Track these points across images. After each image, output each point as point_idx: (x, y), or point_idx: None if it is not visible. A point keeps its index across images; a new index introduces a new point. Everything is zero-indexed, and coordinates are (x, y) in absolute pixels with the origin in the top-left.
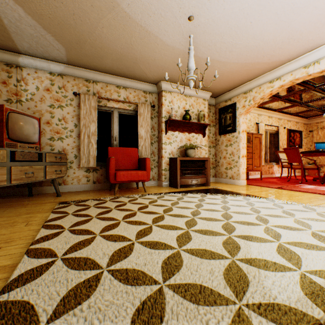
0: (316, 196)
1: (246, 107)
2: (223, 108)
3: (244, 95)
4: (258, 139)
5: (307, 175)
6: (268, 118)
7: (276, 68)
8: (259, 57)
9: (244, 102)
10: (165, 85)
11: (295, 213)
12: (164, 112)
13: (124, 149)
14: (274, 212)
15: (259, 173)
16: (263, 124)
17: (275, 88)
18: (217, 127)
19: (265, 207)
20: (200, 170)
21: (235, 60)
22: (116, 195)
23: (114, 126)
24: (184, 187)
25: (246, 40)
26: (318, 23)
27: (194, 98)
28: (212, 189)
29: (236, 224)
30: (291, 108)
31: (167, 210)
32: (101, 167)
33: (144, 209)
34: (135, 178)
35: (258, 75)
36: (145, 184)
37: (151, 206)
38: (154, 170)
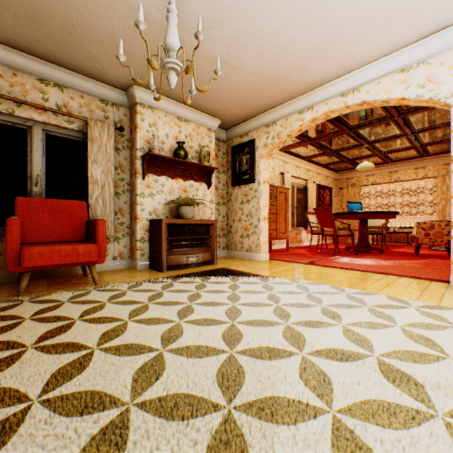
0: (356, 274)
1: (269, 146)
2: (237, 146)
3: (265, 128)
4: (284, 195)
5: (338, 243)
6: (295, 168)
7: (307, 92)
8: (286, 69)
9: (266, 140)
10: (141, 93)
11: (339, 310)
12: (141, 142)
13: (55, 202)
14: (311, 313)
15: (285, 241)
16: (289, 175)
17: (306, 121)
18: (229, 175)
19: (296, 302)
20: (202, 240)
21: (253, 68)
22: (22, 296)
23: (34, 156)
24: (174, 269)
25: (268, 31)
26: (363, 25)
27: (193, 125)
28: (220, 270)
29: (248, 358)
30: (321, 157)
31: (114, 332)
32: (0, 237)
33: (56, 337)
34: (71, 259)
35: (285, 100)
36: (105, 266)
37: (82, 323)
38: (122, 241)
